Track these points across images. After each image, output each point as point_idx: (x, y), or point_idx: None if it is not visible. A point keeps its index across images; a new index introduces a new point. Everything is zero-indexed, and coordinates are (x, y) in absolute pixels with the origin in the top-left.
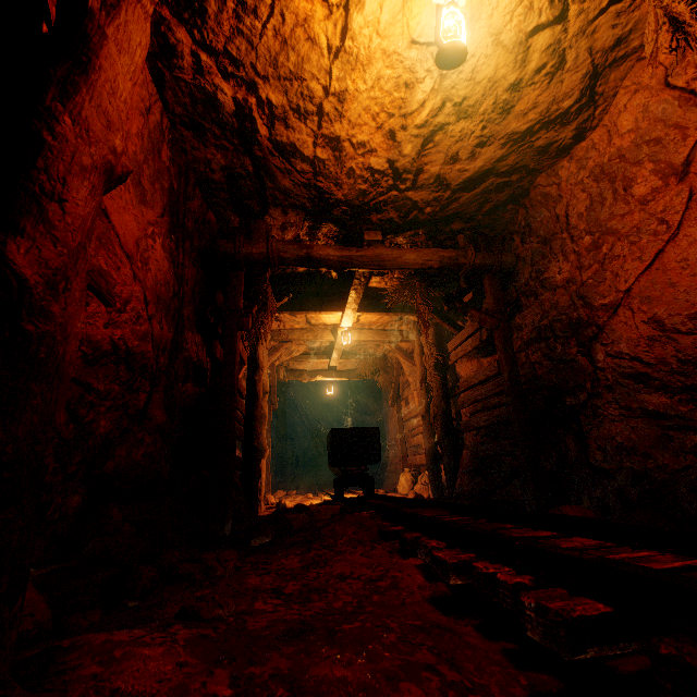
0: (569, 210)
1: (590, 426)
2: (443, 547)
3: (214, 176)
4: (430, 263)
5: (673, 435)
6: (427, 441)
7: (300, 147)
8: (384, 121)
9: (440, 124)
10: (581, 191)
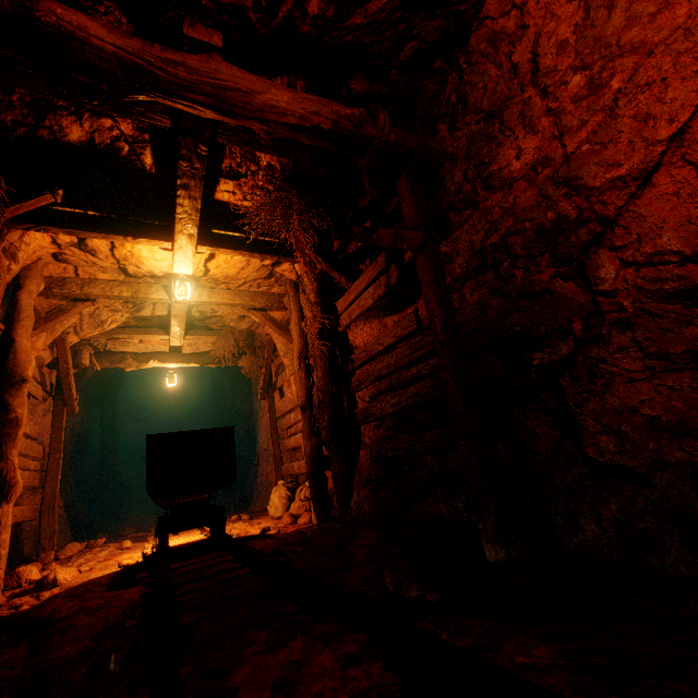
0: (539, 46)
1: (586, 394)
2: None
3: None
4: (317, 118)
5: None
6: (308, 442)
7: None
8: None
9: None
10: None
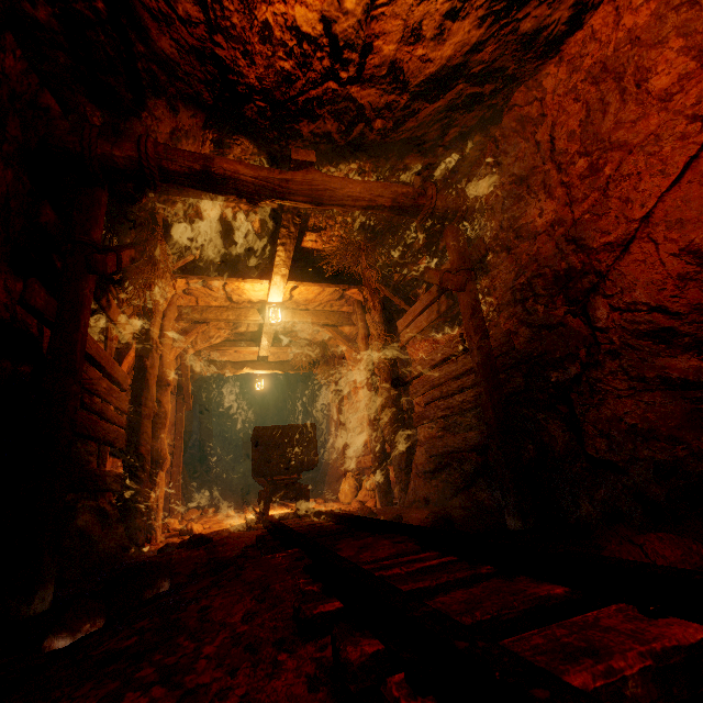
0: (555, 132)
1: (587, 406)
2: None
3: (36, 14)
4: (381, 199)
5: None
6: (373, 439)
7: None
8: None
9: None
10: (573, 101)
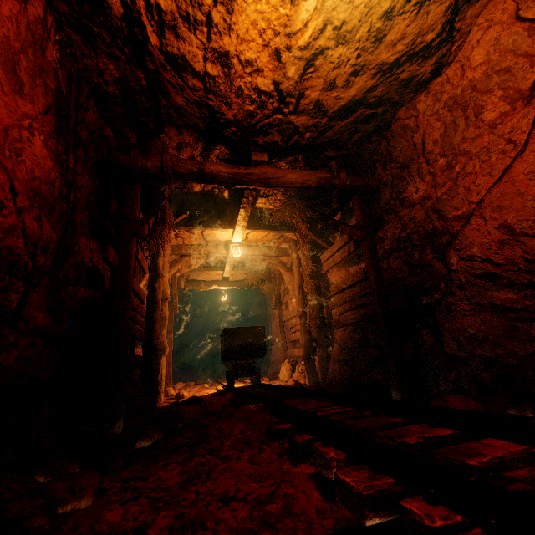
0: (425, 138)
1: (445, 320)
2: (343, 457)
3: (108, 89)
4: (309, 182)
5: (519, 325)
6: (304, 337)
7: (190, 61)
8: (271, 39)
9: (321, 48)
10: (436, 120)
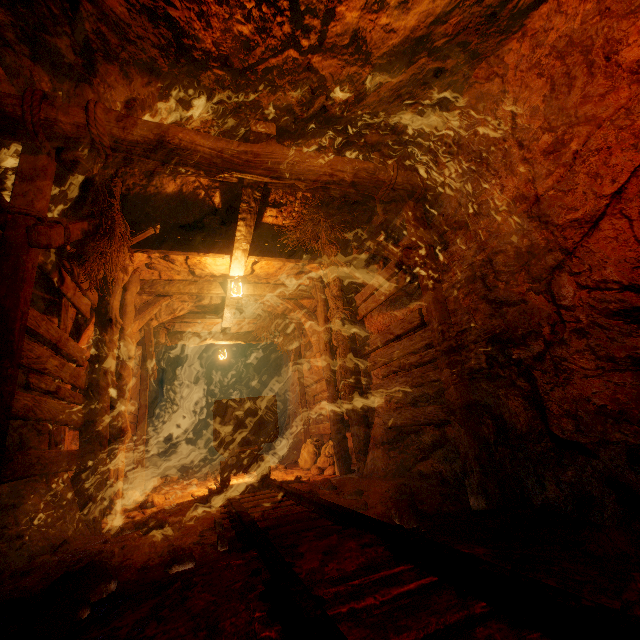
0: (516, 108)
1: (551, 384)
2: None
3: None
4: (342, 174)
5: None
6: (332, 409)
7: None
8: None
9: None
10: (536, 76)
